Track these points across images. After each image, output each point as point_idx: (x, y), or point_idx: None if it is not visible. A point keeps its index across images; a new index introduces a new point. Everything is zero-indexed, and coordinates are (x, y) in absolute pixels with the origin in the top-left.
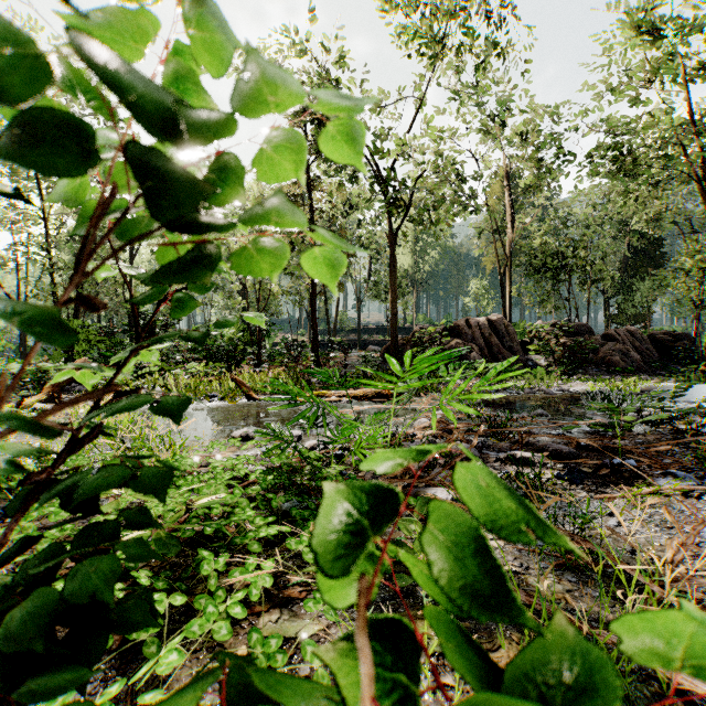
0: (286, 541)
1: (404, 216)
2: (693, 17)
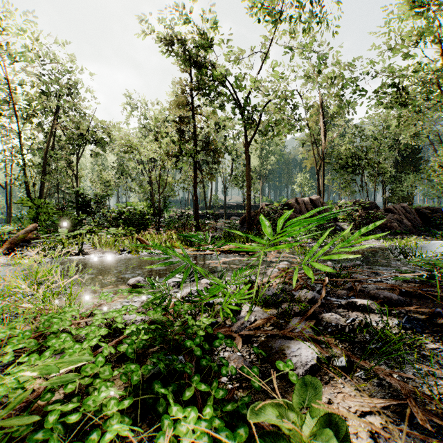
0: None
1: (255, 130)
2: None
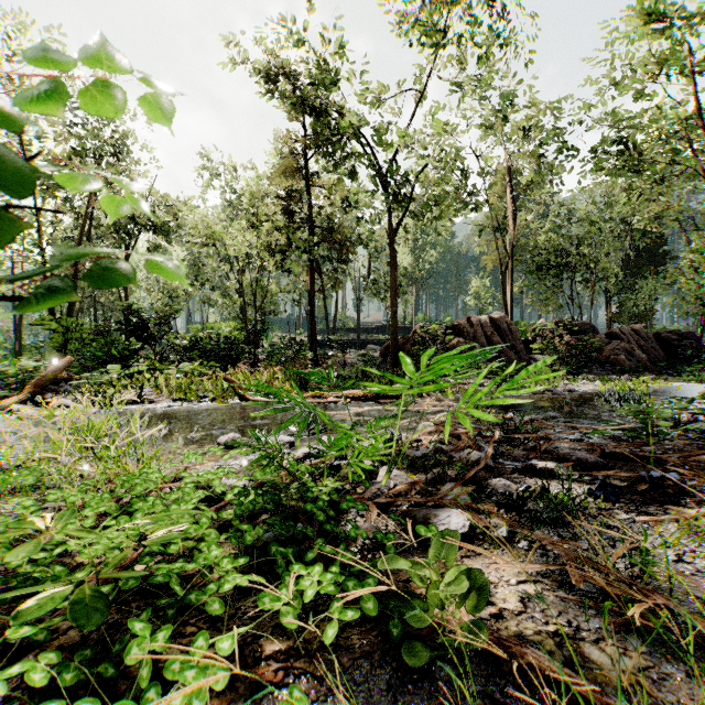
0: (257, 597)
1: (404, 212)
2: (700, 8)
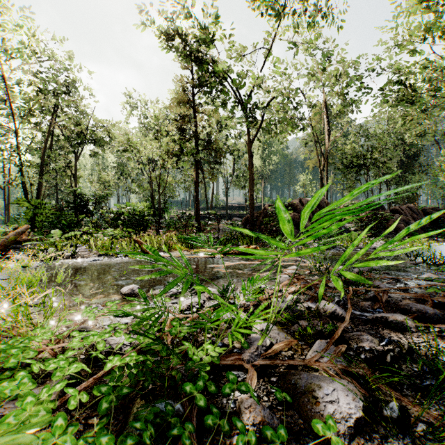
0: None
1: (258, 128)
2: None
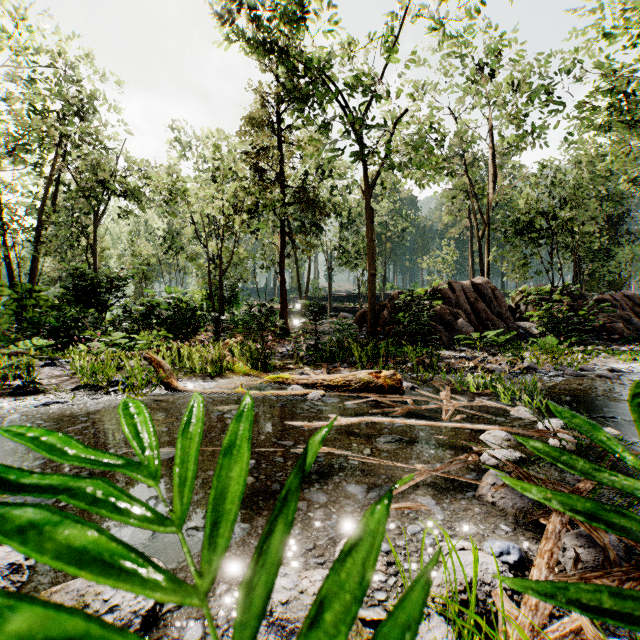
0: None
1: (383, 163)
2: None
